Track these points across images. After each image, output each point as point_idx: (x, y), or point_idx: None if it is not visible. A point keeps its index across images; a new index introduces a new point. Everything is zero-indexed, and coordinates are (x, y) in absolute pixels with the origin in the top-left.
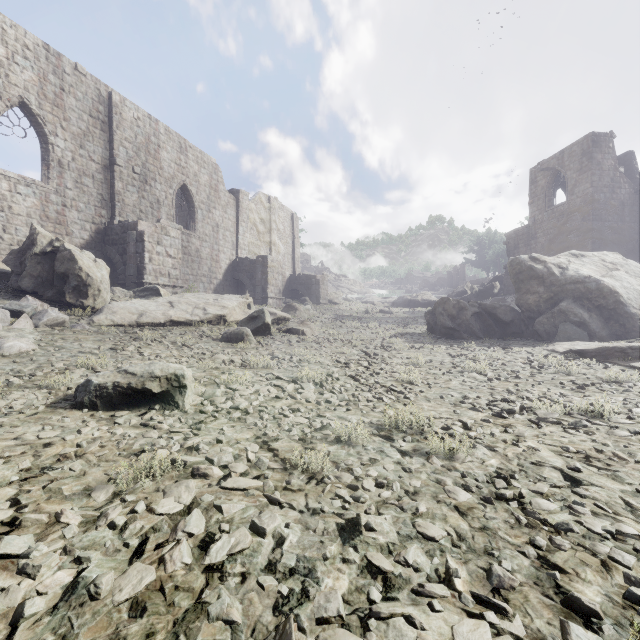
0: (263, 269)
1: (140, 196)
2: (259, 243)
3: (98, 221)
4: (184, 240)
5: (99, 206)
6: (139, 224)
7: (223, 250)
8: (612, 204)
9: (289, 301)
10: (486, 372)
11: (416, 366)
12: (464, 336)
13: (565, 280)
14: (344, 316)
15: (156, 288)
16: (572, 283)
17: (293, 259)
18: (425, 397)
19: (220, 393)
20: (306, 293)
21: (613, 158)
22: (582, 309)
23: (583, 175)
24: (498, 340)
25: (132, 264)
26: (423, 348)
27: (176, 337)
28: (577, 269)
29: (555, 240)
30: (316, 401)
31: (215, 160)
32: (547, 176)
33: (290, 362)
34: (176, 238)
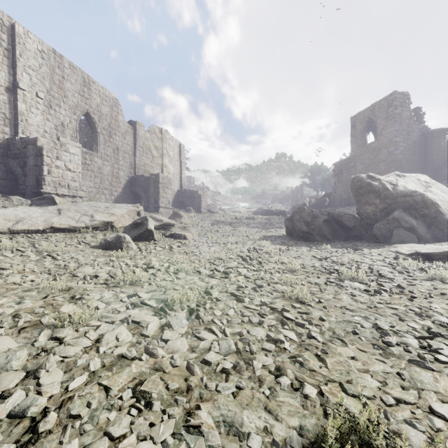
0: (155, 184)
1: (44, 118)
2: (153, 164)
3: (0, 137)
4: (87, 159)
5: (2, 123)
6: (38, 140)
7: (122, 169)
8: (408, 143)
9: (177, 210)
10: (365, 280)
11: (294, 273)
12: (317, 238)
13: (397, 194)
14: (219, 222)
15: (51, 197)
16: (402, 196)
17: (180, 178)
18: (332, 331)
19: (22, 359)
20: (190, 204)
21: (408, 110)
22: (411, 217)
23: (389, 122)
24: (345, 242)
25: (31, 175)
26: (289, 250)
27: (49, 245)
28: (405, 185)
29: (369, 168)
30: (187, 364)
31: (115, 95)
32: (363, 122)
33: (166, 273)
34: (75, 155)
